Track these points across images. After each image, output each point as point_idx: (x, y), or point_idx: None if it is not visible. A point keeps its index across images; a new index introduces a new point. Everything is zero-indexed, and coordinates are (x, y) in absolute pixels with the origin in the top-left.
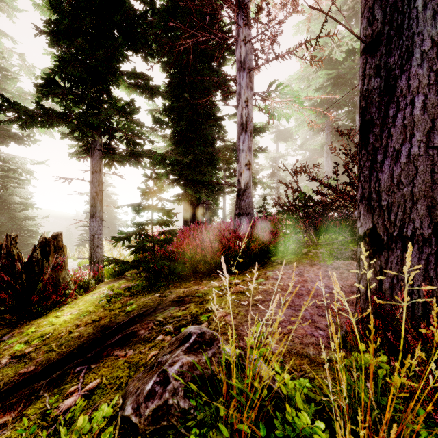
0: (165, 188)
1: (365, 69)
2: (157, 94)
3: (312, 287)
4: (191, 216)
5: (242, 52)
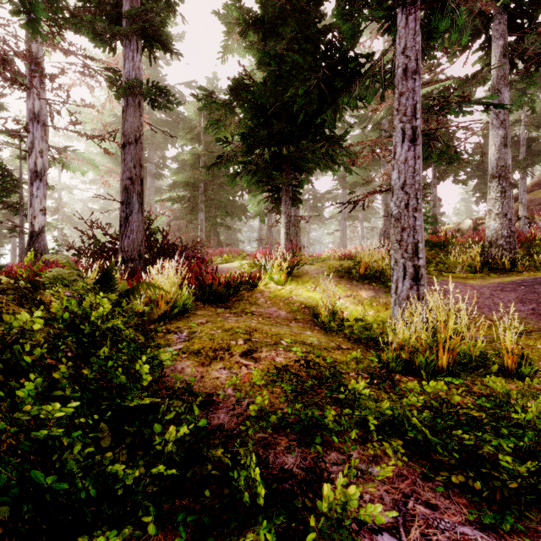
0: None
1: (121, 209)
2: None
3: None
4: None
5: (36, 105)
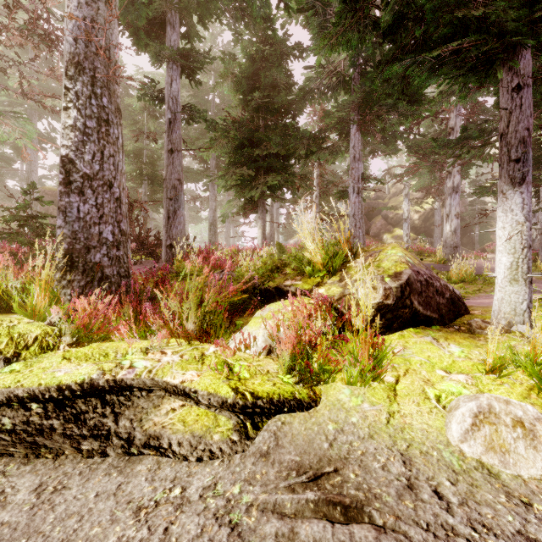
0: None
1: (170, 203)
2: None
3: None
4: None
5: None
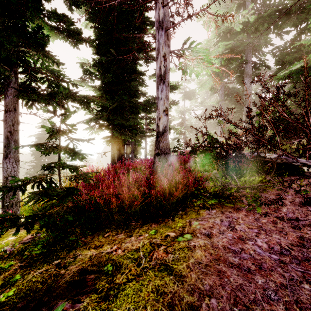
0: (96, 131)
1: None
2: (81, 41)
3: (255, 252)
4: (119, 155)
5: (161, 13)
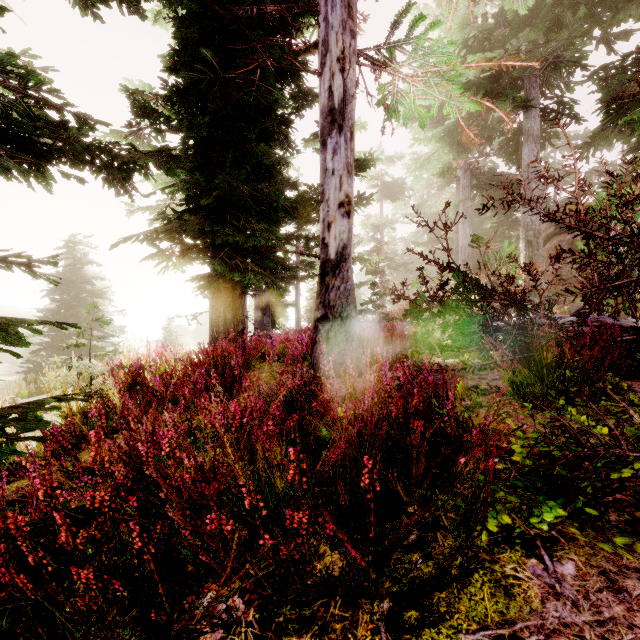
0: (177, 264)
1: None
2: None
3: None
4: (232, 320)
5: None
